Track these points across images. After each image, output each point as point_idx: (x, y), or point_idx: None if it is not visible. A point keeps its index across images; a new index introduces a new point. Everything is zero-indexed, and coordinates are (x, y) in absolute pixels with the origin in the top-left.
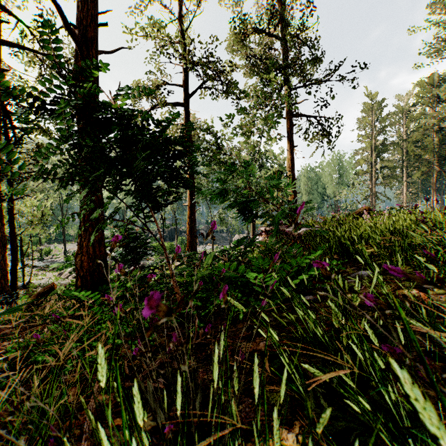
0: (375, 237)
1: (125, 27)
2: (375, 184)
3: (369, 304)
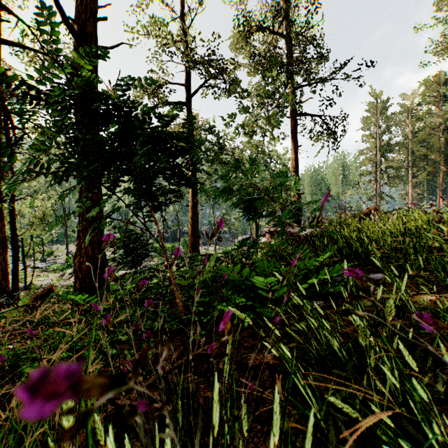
0: (385, 239)
1: (127, 25)
2: (380, 184)
3: (428, 329)
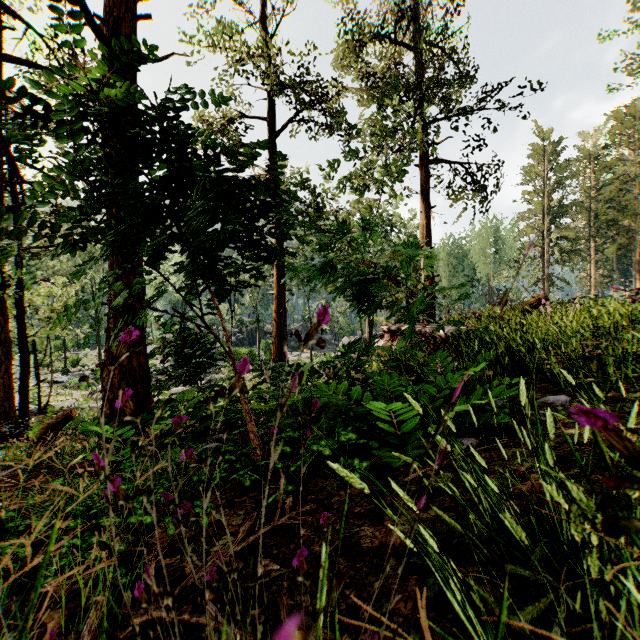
0: (566, 341)
1: (183, 34)
2: (548, 263)
3: None
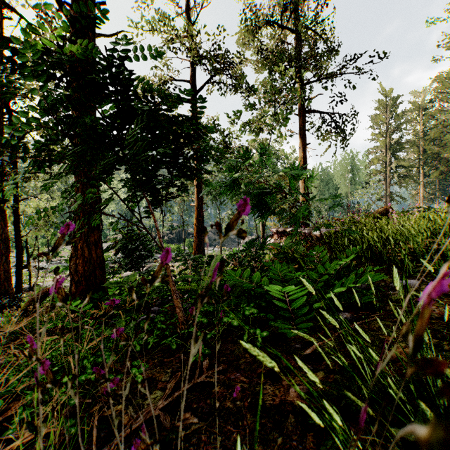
0: (412, 239)
1: (131, 21)
2: (389, 184)
3: None
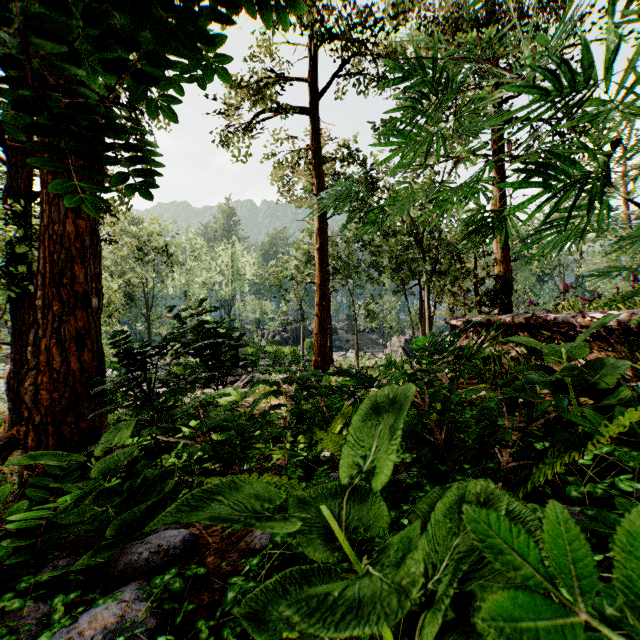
0: None
1: None
2: None
3: None
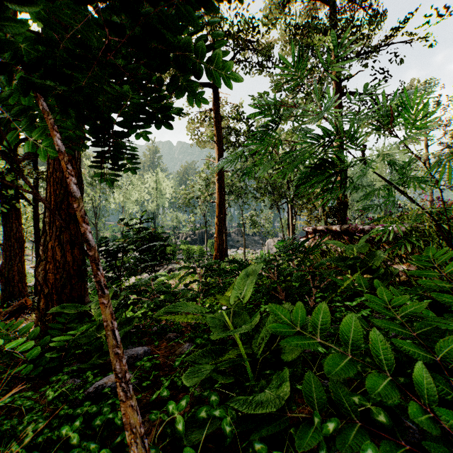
0: None
1: None
2: None
3: None
